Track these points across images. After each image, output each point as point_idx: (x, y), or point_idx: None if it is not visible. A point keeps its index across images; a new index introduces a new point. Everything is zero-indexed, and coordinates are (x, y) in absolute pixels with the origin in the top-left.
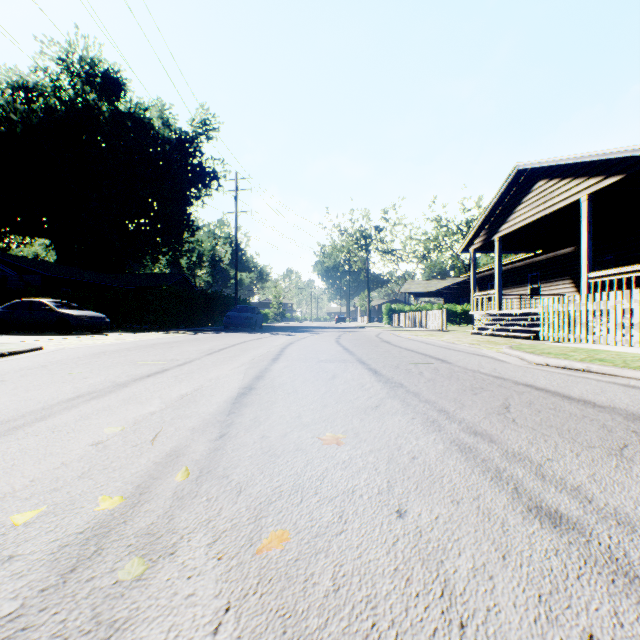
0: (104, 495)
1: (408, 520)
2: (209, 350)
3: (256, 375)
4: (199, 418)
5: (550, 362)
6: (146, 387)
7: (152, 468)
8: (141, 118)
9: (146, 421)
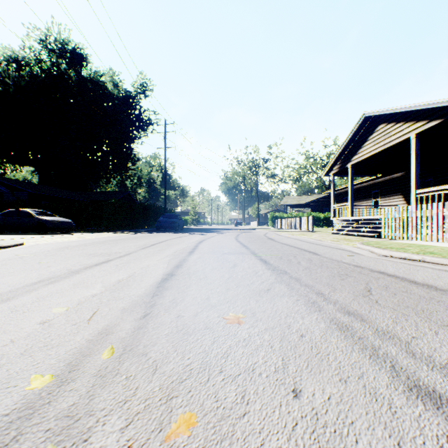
0: (36, 374)
1: (304, 401)
2: (144, 245)
3: (176, 264)
4: (129, 300)
5: (393, 254)
6: (93, 274)
7: (84, 346)
8: (98, 82)
9: (87, 302)
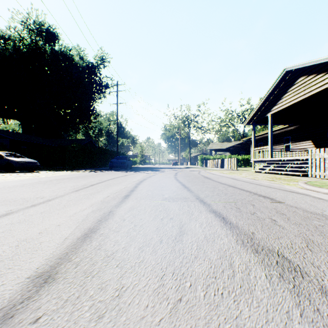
0: None
1: None
2: (82, 186)
3: (89, 227)
4: None
5: None
6: None
7: None
8: (67, 54)
9: None
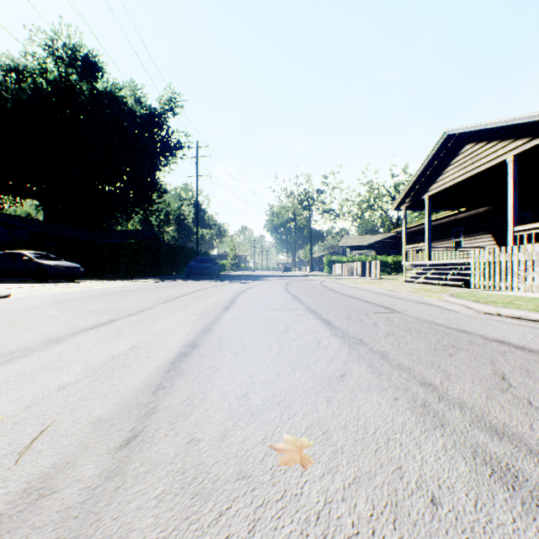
0: None
1: None
2: (165, 298)
3: (204, 327)
4: (115, 398)
5: (502, 312)
6: (79, 344)
7: None
8: (116, 96)
9: (43, 404)
